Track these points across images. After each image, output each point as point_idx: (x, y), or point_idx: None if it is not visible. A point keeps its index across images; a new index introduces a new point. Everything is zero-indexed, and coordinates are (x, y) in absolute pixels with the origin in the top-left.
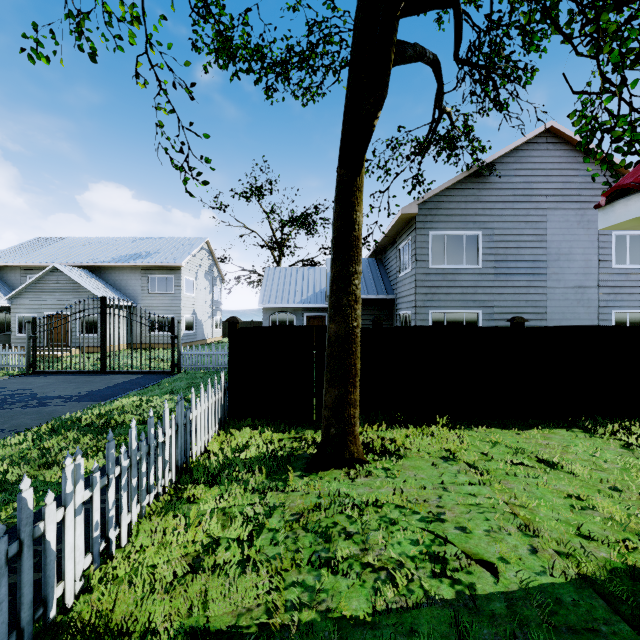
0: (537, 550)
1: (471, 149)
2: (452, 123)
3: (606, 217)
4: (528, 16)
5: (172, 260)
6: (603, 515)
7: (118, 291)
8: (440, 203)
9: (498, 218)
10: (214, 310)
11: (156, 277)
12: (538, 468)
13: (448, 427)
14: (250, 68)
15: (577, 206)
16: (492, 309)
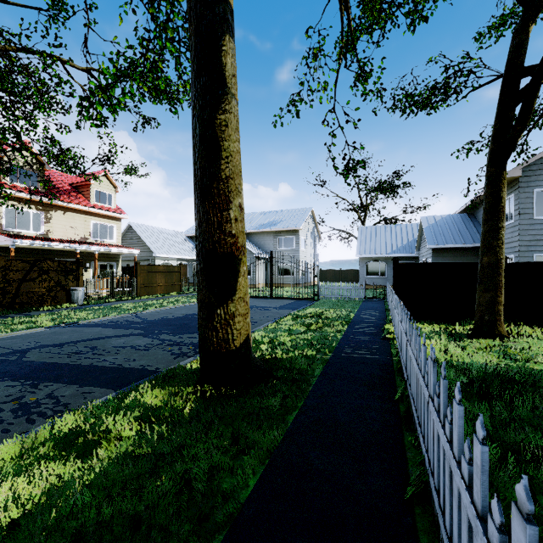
0: None
1: None
2: None
3: None
4: None
5: (293, 225)
6: None
7: (259, 248)
8: None
9: None
10: (315, 261)
11: (283, 238)
12: None
13: None
14: (404, 106)
15: None
16: None
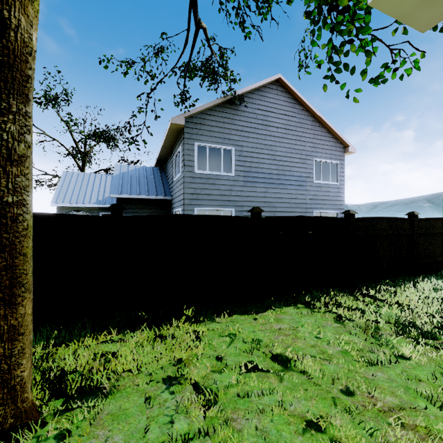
0: None
1: (226, 77)
2: (209, 43)
3: None
4: None
5: None
6: None
7: None
8: (204, 120)
9: (246, 139)
10: None
11: None
12: (273, 377)
13: (190, 322)
14: None
15: (294, 138)
16: (242, 208)
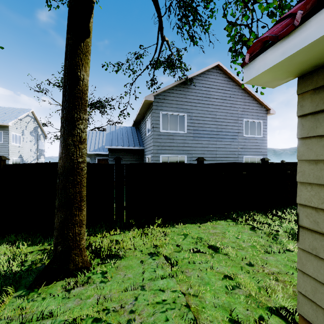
0: None
1: (181, 68)
2: (170, 49)
3: (249, 72)
4: None
5: (1, 121)
6: (245, 292)
7: None
8: (166, 96)
9: (195, 107)
10: (38, 155)
11: None
12: (208, 255)
13: (160, 227)
14: None
15: (229, 105)
16: (192, 155)
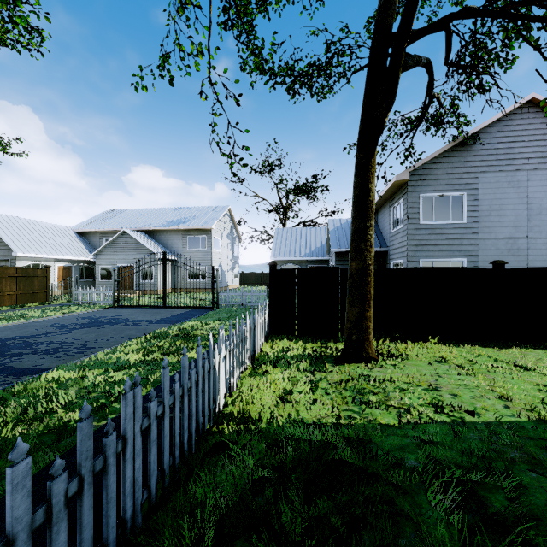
0: (509, 407)
1: (457, 124)
2: (440, 105)
3: None
4: (505, 34)
5: (205, 224)
6: None
7: (166, 248)
8: (429, 170)
9: (482, 180)
10: (234, 263)
11: (193, 237)
12: (514, 368)
13: (439, 344)
14: (284, 81)
15: None
16: (476, 257)
